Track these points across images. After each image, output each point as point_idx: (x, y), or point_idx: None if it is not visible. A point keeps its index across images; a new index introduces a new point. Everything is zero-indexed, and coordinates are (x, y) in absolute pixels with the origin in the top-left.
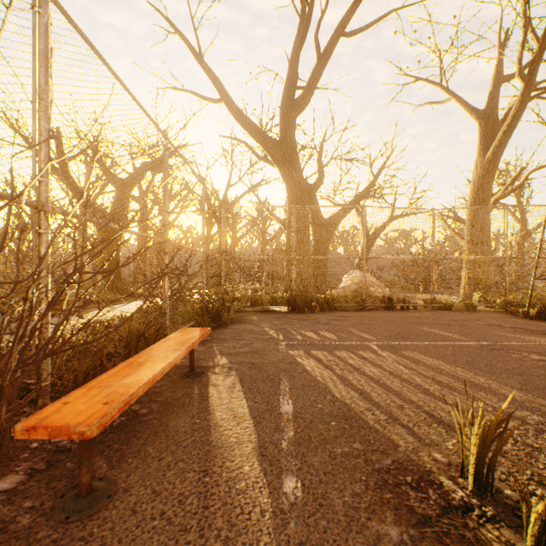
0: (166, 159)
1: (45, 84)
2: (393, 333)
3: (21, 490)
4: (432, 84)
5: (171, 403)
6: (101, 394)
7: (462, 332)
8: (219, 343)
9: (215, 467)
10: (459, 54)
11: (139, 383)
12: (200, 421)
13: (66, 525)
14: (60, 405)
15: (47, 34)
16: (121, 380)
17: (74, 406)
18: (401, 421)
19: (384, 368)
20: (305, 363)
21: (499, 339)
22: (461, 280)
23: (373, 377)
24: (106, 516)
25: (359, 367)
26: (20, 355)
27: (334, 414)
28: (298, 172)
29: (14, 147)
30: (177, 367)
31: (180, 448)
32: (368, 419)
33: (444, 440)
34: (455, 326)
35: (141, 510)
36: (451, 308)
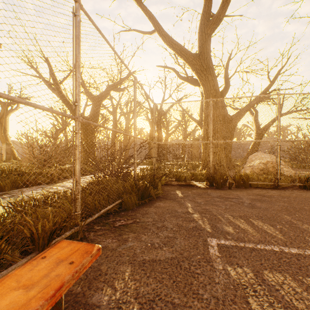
0: (77, 26)
1: None
2: None
3: None
4: None
5: None
6: None
7: None
8: (137, 233)
9: None
10: None
11: None
12: None
13: None
14: None
15: None
16: None
17: None
18: None
19: None
20: None
21: None
22: None
23: None
24: None
25: None
26: None
27: None
28: (212, 77)
29: None
30: None
31: None
32: None
33: None
34: None
35: None
36: None
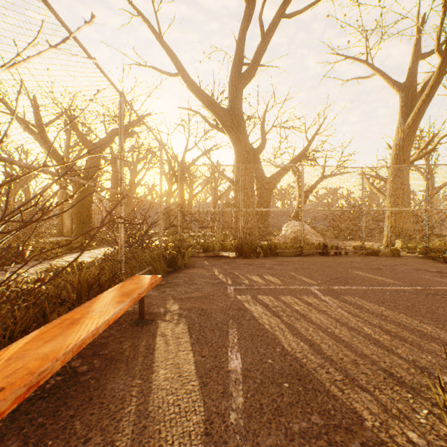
0: (122, 116)
1: None
2: (332, 278)
3: None
4: (359, 62)
5: (114, 357)
6: (3, 372)
7: (394, 276)
8: (172, 287)
9: None
10: (384, 32)
11: (59, 352)
12: (142, 383)
13: None
14: None
15: None
16: (40, 348)
17: None
18: (359, 383)
19: (329, 314)
20: (253, 309)
21: (430, 284)
22: (384, 229)
23: (320, 325)
24: None
25: (305, 313)
26: None
27: (286, 372)
28: (244, 136)
29: None
30: (128, 313)
31: (112, 422)
32: (324, 379)
33: (414, 411)
34: (386, 270)
35: None
36: (378, 253)
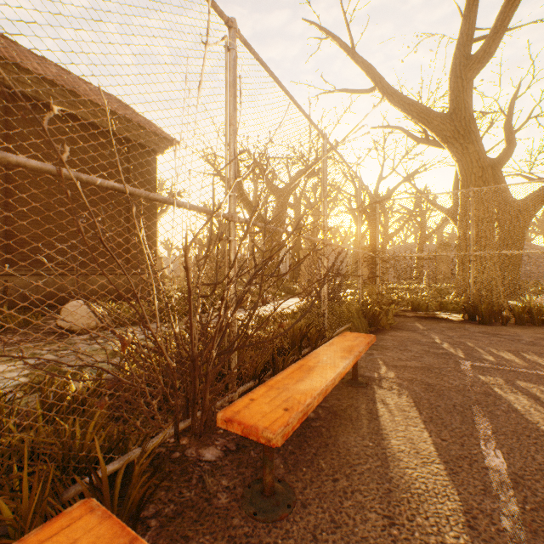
0: (325, 160)
1: (233, 111)
2: None
3: (219, 465)
4: None
5: (336, 412)
6: (279, 397)
7: None
8: (380, 351)
9: (402, 518)
10: None
11: (313, 392)
12: (373, 446)
13: (254, 521)
14: (247, 401)
15: (234, 67)
16: (295, 385)
17: (259, 405)
18: None
19: None
20: (511, 399)
21: None
22: None
23: None
24: (287, 529)
25: None
26: (217, 345)
27: None
28: (476, 146)
29: (214, 167)
30: None
31: (354, 473)
32: None
33: None
34: None
35: (321, 539)
36: None
